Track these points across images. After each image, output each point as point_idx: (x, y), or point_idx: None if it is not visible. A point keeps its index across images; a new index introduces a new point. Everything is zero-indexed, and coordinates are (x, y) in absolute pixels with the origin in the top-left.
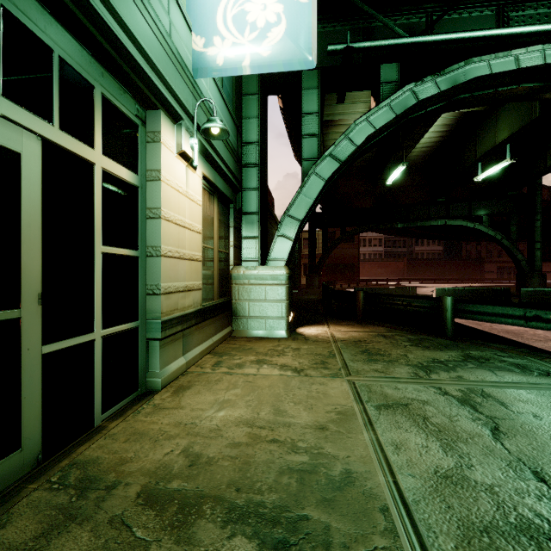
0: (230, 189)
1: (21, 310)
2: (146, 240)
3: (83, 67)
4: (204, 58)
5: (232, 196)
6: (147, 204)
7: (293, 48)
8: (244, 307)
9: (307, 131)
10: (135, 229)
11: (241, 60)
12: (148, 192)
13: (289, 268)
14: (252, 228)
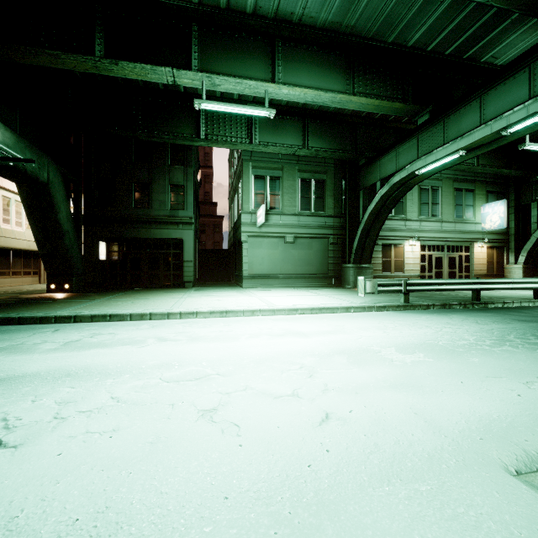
0: (503, 243)
1: (456, 270)
2: (471, 262)
3: (462, 244)
4: (484, 228)
5: (505, 245)
6: (471, 256)
7: (500, 225)
8: (507, 276)
9: (533, 221)
10: (469, 261)
11: (491, 228)
12: (471, 255)
13: (531, 265)
14: (512, 253)
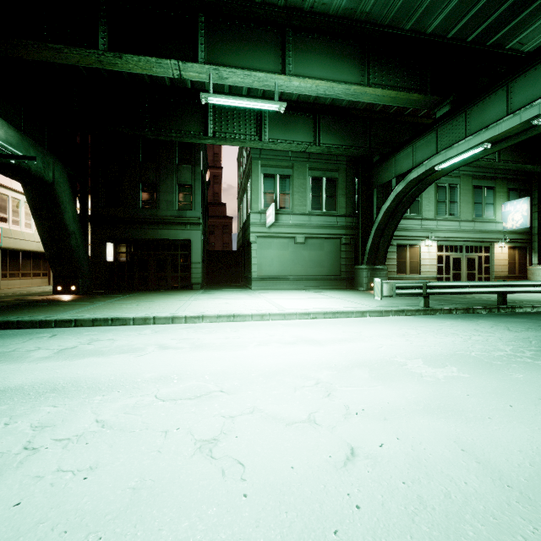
0: (525, 244)
1: (475, 272)
2: (491, 263)
3: (481, 245)
4: (505, 227)
5: (527, 245)
6: (491, 257)
7: (523, 224)
8: (530, 278)
9: None
10: (489, 262)
11: (512, 227)
12: (492, 255)
13: None
14: (535, 254)
